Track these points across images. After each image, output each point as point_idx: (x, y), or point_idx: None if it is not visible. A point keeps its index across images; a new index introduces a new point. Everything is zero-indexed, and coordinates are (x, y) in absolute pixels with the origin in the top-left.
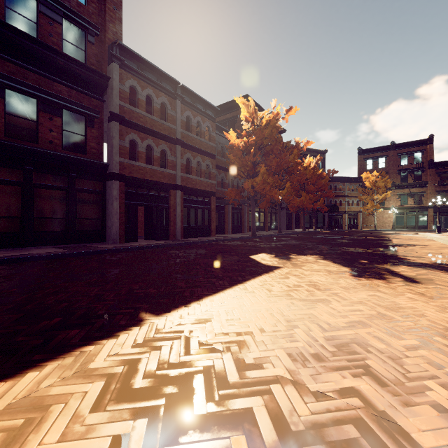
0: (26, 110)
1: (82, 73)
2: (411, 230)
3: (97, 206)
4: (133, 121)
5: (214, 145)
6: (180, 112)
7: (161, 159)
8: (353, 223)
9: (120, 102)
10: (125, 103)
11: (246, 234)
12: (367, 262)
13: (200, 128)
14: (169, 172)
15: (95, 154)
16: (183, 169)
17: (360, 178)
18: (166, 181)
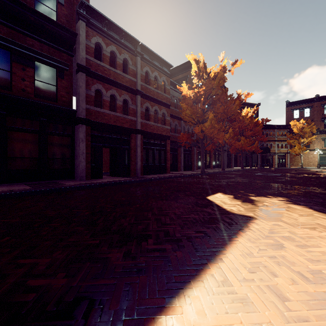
0: (0, 60)
1: (52, 28)
2: None
3: (67, 148)
4: (98, 73)
5: (169, 96)
6: (140, 67)
7: (123, 108)
8: (282, 162)
9: (86, 56)
10: (91, 57)
11: (195, 172)
12: None
13: (157, 82)
14: (130, 118)
15: (65, 102)
16: (143, 116)
17: (288, 125)
18: (127, 126)
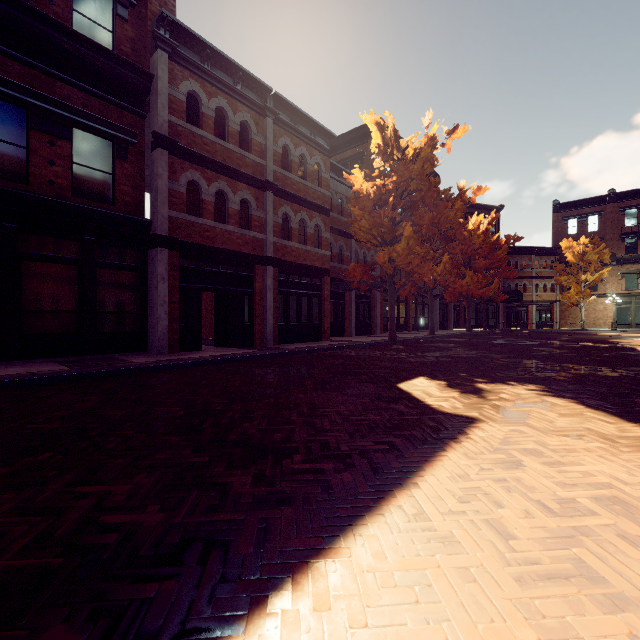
0: (7, 127)
1: (106, 66)
2: None
3: (133, 292)
4: (192, 149)
5: (328, 193)
6: (272, 138)
7: (241, 215)
8: (546, 319)
9: (171, 117)
10: (180, 119)
11: (378, 337)
12: None
13: (305, 166)
14: (253, 236)
15: (130, 204)
16: (278, 232)
17: (556, 248)
18: (249, 251)
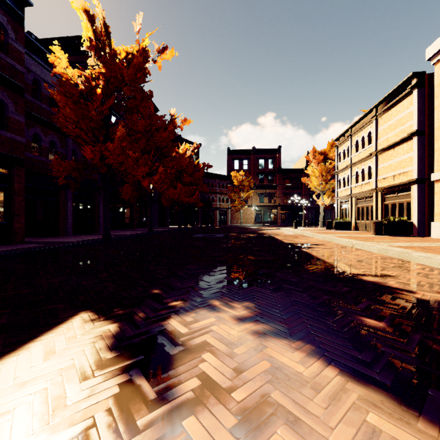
0: None
1: None
2: (267, 225)
3: None
4: None
5: (21, 68)
6: None
7: None
8: (224, 219)
9: None
10: None
11: (96, 236)
12: (385, 326)
13: None
14: None
15: None
16: None
17: (229, 176)
18: None
